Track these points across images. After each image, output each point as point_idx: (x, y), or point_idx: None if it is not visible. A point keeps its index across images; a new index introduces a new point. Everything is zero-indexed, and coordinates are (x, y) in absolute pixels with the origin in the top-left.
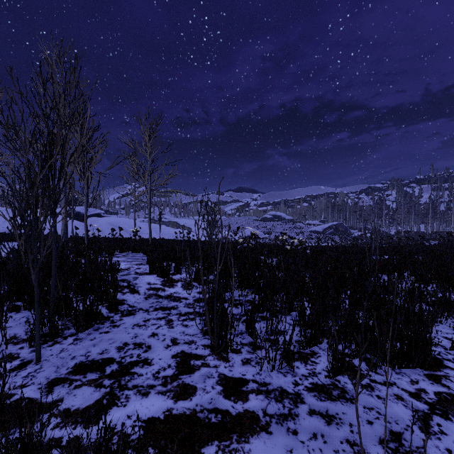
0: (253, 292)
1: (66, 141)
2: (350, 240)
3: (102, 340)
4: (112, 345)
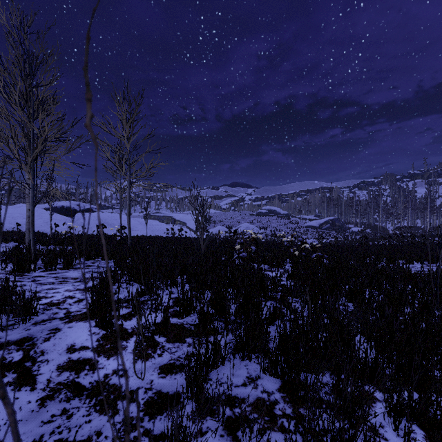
0: (266, 371)
1: None
2: (347, 235)
3: None
4: None
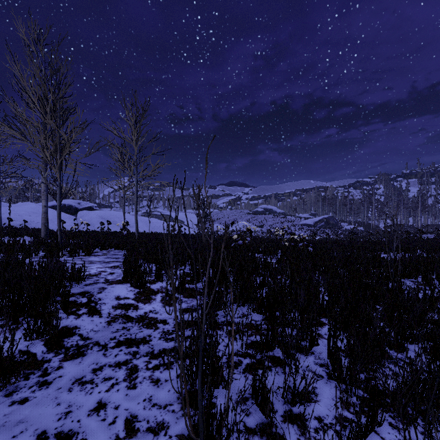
0: (255, 310)
1: None
2: (341, 233)
3: (5, 424)
4: None
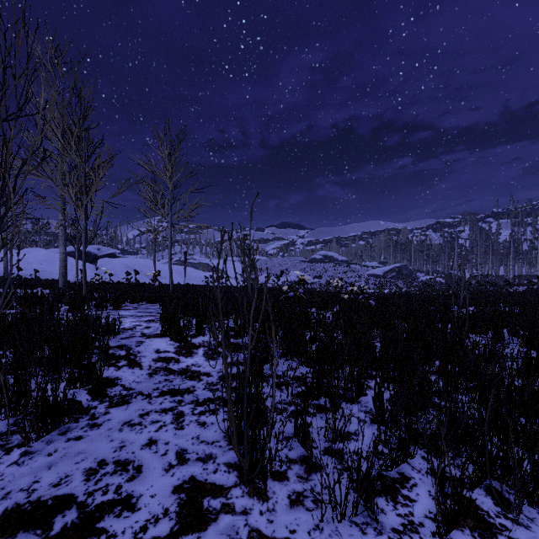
0: (303, 364)
1: (10, 139)
2: (416, 285)
3: (66, 454)
4: (79, 467)
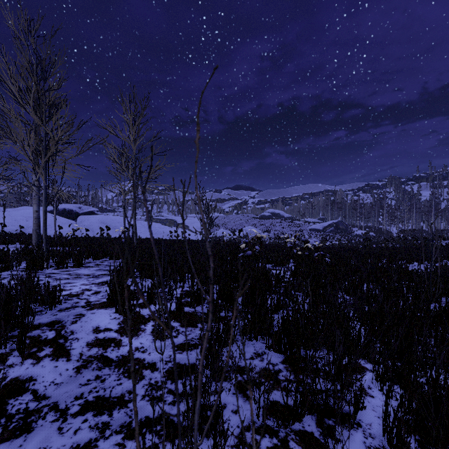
0: (271, 348)
1: None
2: (351, 238)
3: None
4: None
